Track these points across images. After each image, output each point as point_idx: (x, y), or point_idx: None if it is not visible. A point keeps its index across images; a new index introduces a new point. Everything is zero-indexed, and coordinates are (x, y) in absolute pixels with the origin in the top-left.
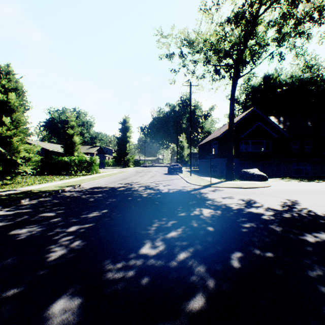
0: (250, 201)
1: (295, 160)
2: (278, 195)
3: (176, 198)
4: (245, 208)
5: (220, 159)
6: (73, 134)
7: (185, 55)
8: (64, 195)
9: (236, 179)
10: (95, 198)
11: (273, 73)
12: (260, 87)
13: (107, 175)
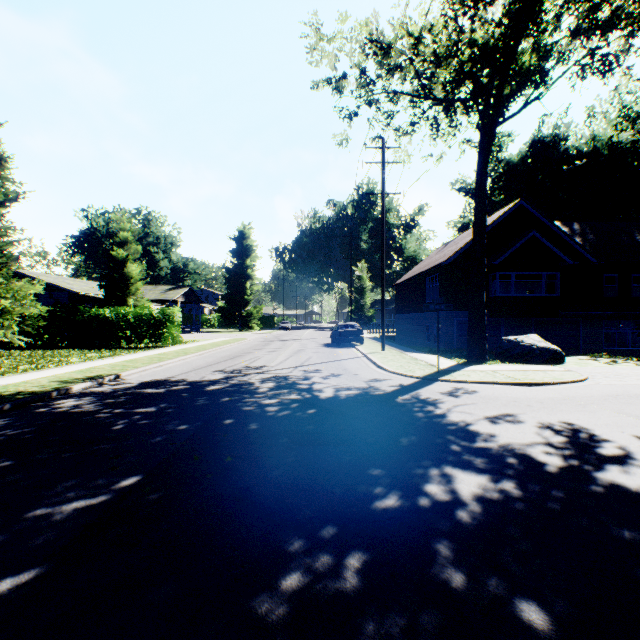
0: (577, 433)
1: (610, 314)
2: (634, 408)
3: (361, 422)
4: (586, 467)
5: (446, 312)
6: (126, 259)
7: (371, 81)
8: (55, 408)
9: (490, 358)
10: (129, 422)
11: (551, 134)
12: (523, 162)
13: (196, 350)
